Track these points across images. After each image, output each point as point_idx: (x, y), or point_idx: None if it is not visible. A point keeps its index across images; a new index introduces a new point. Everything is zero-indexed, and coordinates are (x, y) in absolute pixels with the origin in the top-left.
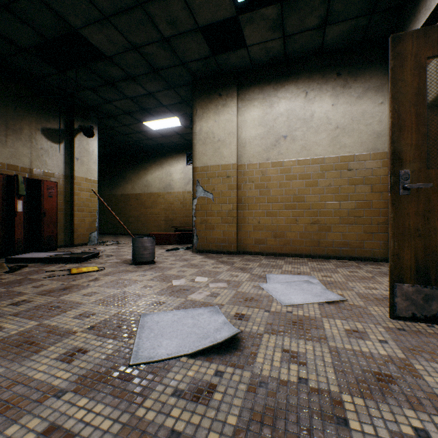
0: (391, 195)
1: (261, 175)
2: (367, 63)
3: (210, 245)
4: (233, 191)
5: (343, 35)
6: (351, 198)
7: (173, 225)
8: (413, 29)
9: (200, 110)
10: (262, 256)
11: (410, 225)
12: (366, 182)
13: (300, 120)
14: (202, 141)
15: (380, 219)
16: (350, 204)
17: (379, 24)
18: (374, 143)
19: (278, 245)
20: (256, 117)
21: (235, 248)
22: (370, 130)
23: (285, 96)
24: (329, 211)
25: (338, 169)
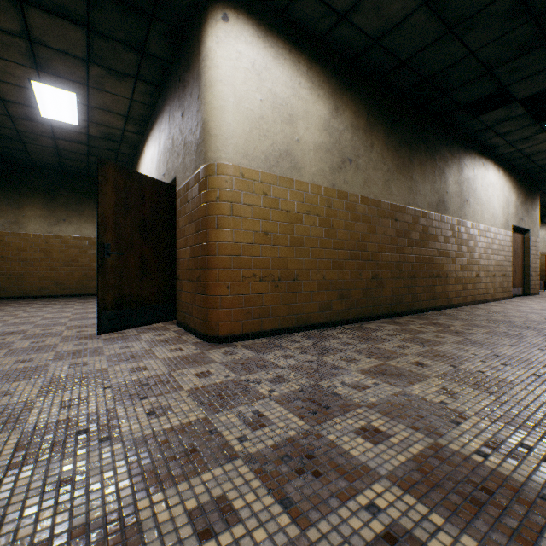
0: None
1: None
2: None
3: None
4: None
5: None
6: None
7: None
8: None
9: None
10: None
11: None
12: None
13: None
14: None
15: None
16: None
17: None
18: None
19: None
20: None
21: None
22: None
23: None
24: None
25: None
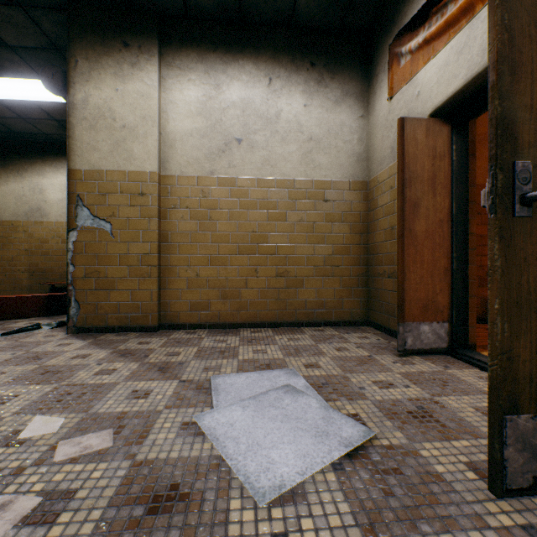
0: (499, 216)
1: (201, 197)
2: (346, 58)
3: (106, 317)
4: (151, 221)
5: (322, 5)
6: (328, 240)
7: (47, 279)
8: (410, 13)
9: (84, 63)
10: (203, 330)
11: (530, 284)
12: (345, 219)
13: (261, 119)
14: (88, 122)
15: (361, 269)
16: (326, 249)
17: (364, 5)
18: (353, 168)
19: (228, 310)
20: (194, 100)
21: (155, 321)
22: (350, 150)
23: (240, 77)
24: (301, 258)
25: (312, 198)
